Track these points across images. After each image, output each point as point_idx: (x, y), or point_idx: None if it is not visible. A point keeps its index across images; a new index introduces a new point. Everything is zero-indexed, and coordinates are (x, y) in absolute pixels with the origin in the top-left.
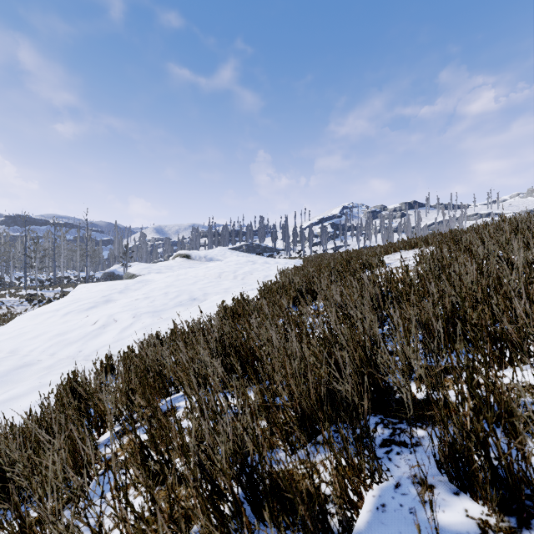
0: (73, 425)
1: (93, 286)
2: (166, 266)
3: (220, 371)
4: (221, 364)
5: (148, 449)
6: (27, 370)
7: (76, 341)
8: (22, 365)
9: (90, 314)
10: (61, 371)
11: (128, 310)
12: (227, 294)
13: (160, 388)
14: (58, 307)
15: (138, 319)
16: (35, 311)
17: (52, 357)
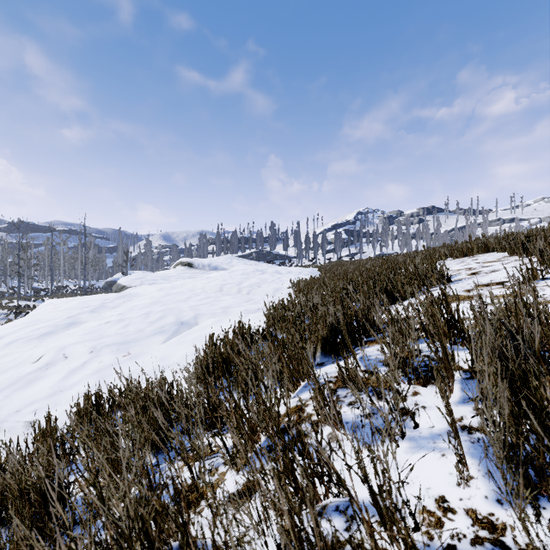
0: None
1: (63, 303)
2: (162, 276)
3: None
4: None
5: None
6: None
7: None
8: None
9: (36, 346)
10: None
11: (88, 341)
12: (224, 318)
13: None
14: (6, 332)
15: (96, 355)
16: None
17: None
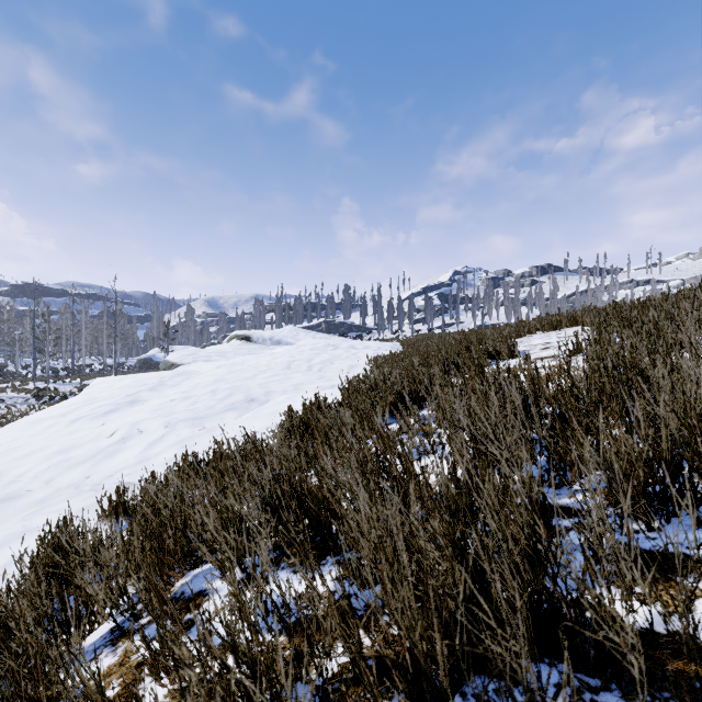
0: (28, 633)
1: (116, 381)
2: (218, 352)
3: (265, 565)
4: (278, 521)
5: (148, 682)
6: (9, 505)
7: (83, 462)
8: (3, 497)
9: (106, 422)
10: (56, 508)
11: (160, 416)
12: (297, 394)
13: (184, 554)
14: (65, 410)
15: (172, 429)
16: (33, 416)
17: (47, 485)
